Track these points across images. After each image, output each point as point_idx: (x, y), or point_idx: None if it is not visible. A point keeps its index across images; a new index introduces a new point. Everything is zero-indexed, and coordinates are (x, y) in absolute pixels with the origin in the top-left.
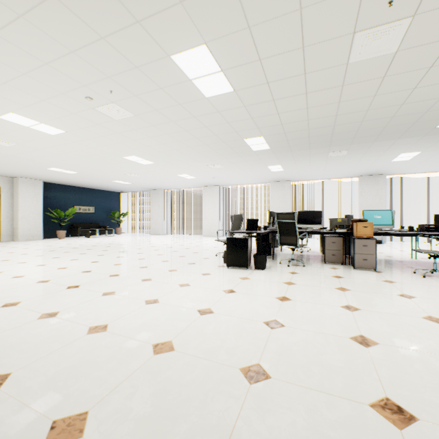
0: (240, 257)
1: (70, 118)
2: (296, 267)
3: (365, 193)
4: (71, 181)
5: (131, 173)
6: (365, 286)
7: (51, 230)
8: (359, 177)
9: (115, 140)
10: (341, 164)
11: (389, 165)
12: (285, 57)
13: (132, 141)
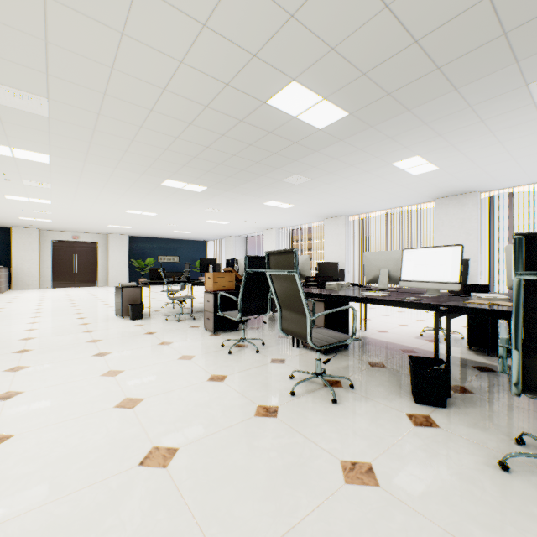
0: (119, 306)
1: (31, 192)
2: (170, 321)
3: (444, 226)
4: (147, 234)
5: (167, 224)
6: (122, 342)
7: (138, 278)
8: (435, 200)
9: (88, 201)
10: (349, 190)
11: (434, 179)
12: (12, 129)
13: (98, 200)
